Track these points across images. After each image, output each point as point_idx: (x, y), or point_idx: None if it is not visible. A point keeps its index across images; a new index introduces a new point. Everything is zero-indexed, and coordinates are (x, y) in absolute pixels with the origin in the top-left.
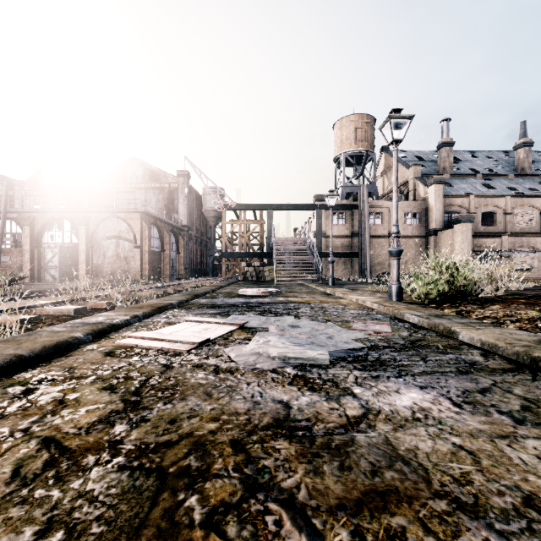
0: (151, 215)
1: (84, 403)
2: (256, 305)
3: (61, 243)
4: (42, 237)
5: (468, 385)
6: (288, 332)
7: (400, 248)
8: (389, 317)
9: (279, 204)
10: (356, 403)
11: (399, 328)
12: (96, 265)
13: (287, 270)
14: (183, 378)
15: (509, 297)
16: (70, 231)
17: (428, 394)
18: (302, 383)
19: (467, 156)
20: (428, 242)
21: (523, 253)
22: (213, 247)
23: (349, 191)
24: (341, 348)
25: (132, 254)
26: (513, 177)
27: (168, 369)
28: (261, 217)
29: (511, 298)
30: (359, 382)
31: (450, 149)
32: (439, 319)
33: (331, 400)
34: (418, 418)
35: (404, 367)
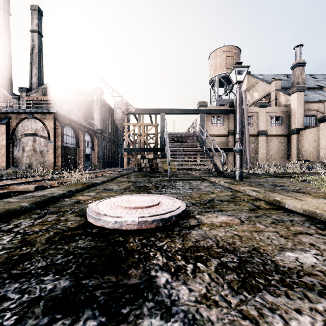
0: (64, 116)
1: None
2: None
3: None
4: None
5: None
6: None
7: None
8: None
9: (170, 109)
10: None
11: None
12: (16, 157)
13: (179, 161)
14: None
15: None
16: None
17: None
18: None
19: (310, 78)
20: (291, 139)
21: None
22: (121, 145)
23: (221, 103)
24: None
25: (46, 148)
26: None
27: None
28: (156, 120)
29: None
30: None
31: (303, 68)
32: None
33: None
34: None
35: None
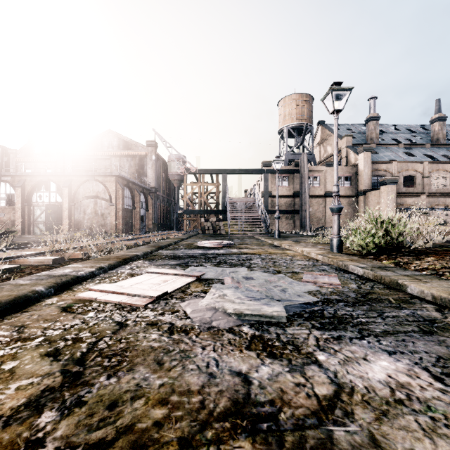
0: (124, 178)
1: (19, 376)
2: (213, 256)
3: (48, 201)
4: (32, 197)
5: (439, 349)
6: (243, 284)
7: (340, 205)
8: (334, 268)
9: (232, 169)
10: (323, 376)
11: (346, 279)
12: (78, 220)
13: (239, 224)
14: (134, 339)
15: (439, 250)
16: (55, 191)
17: (400, 362)
18: (260, 346)
19: (391, 129)
20: (358, 201)
21: (439, 210)
22: (177, 205)
23: (291, 158)
24: (295, 302)
25: (108, 211)
26: (430, 147)
27: (121, 328)
28: (217, 180)
29: (442, 250)
30: (321, 345)
31: (377, 122)
32: (384, 271)
33: (295, 371)
34: (401, 399)
35: (363, 325)
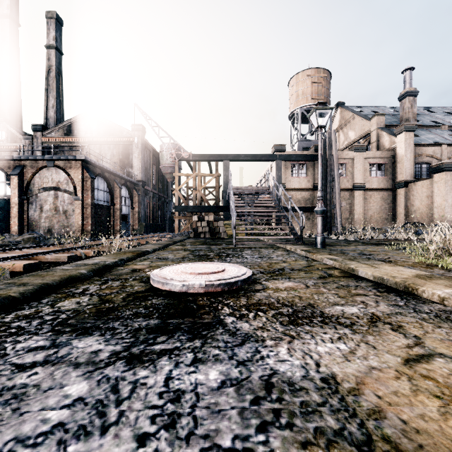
0: (95, 164)
1: None
2: None
3: None
4: None
5: None
6: None
7: None
8: None
9: (236, 155)
10: None
11: None
12: (32, 219)
13: (247, 225)
14: None
15: None
16: (4, 181)
17: None
18: None
19: (424, 111)
20: (397, 195)
21: None
22: (170, 203)
23: (305, 146)
24: None
25: (72, 207)
26: None
27: None
28: (217, 169)
29: None
30: None
31: (414, 99)
32: None
33: None
34: None
35: None
